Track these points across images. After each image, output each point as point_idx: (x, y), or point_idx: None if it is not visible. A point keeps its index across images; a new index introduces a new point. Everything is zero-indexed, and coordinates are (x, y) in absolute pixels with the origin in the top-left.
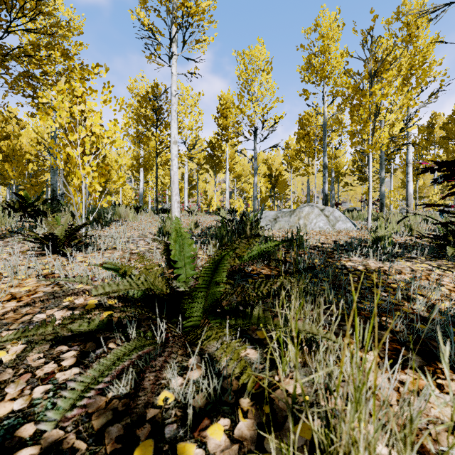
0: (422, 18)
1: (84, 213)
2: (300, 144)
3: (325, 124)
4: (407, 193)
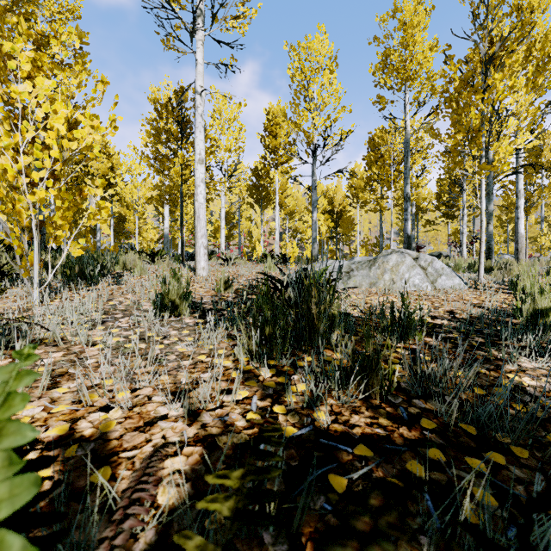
0: None
1: (36, 268)
2: (372, 170)
3: (407, 141)
4: (516, 234)
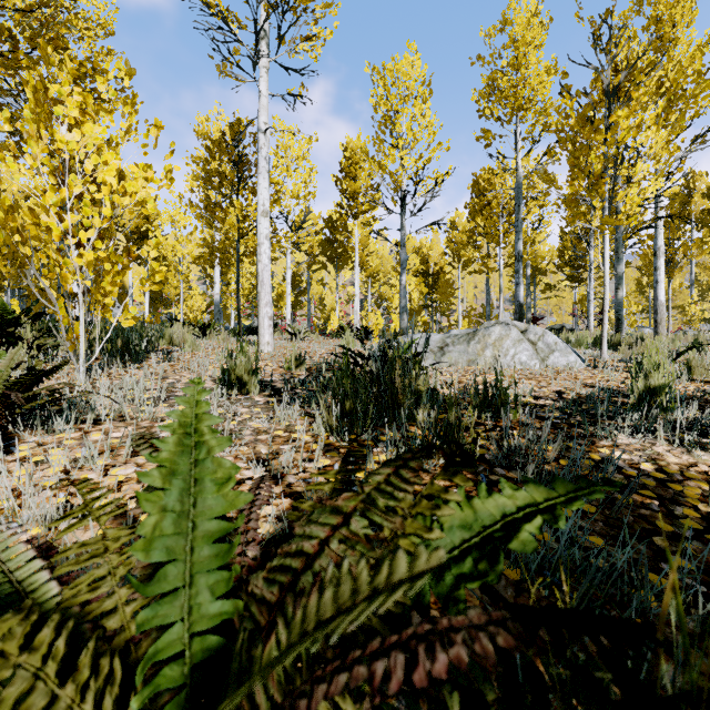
0: (683, 9)
1: (82, 341)
2: (476, 222)
3: (519, 186)
4: (655, 302)
